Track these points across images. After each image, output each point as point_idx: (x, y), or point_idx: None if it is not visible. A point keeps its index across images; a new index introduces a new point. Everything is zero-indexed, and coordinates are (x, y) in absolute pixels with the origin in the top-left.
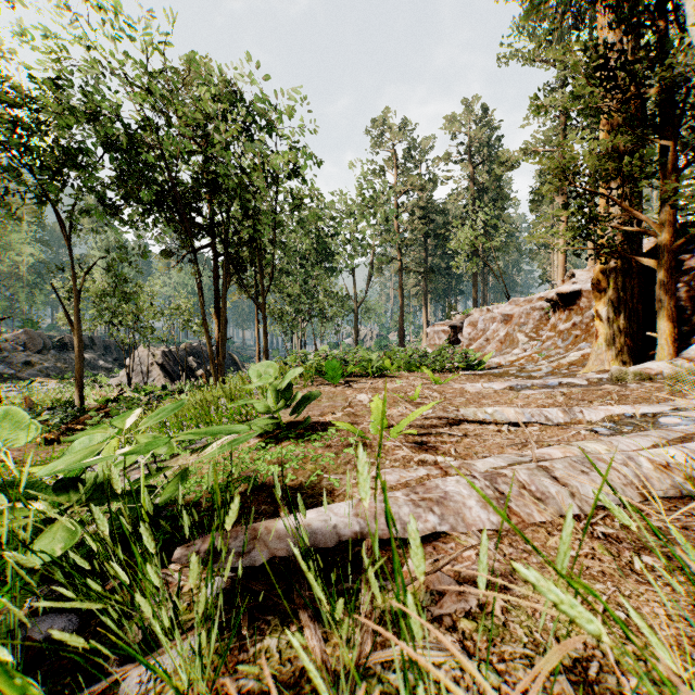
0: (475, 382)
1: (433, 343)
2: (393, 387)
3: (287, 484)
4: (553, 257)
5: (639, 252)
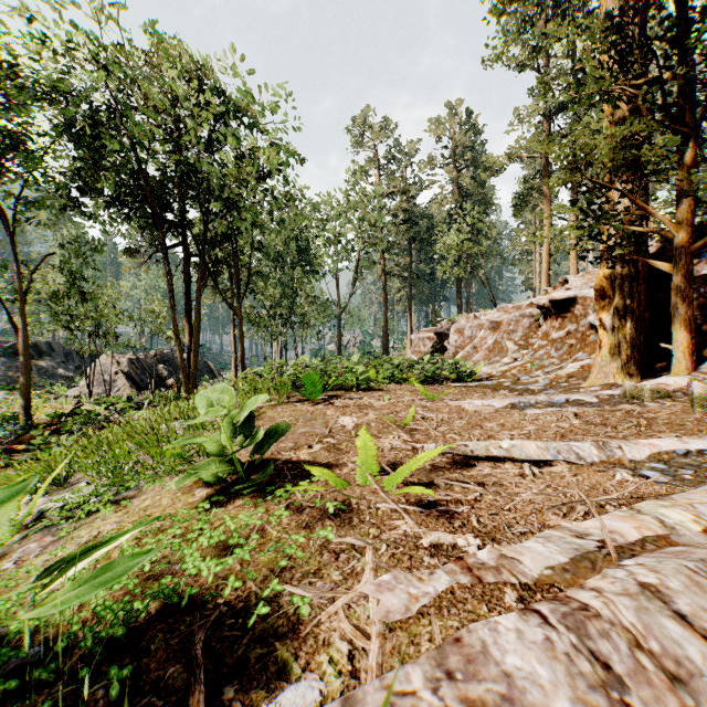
0: (469, 397)
1: (418, 350)
2: (381, 404)
3: (226, 599)
4: (535, 265)
5: (645, 256)
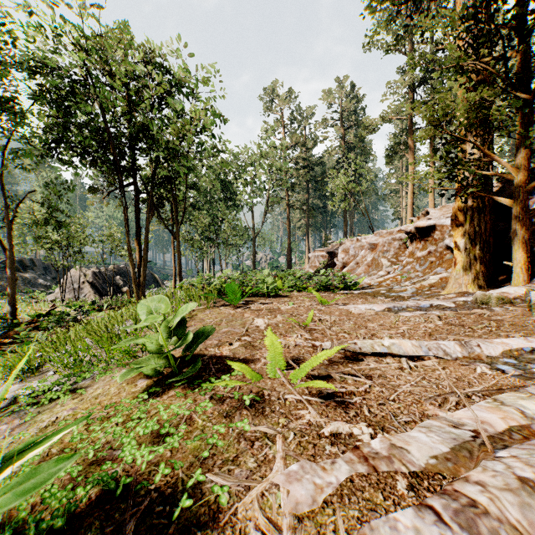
0: (354, 302)
1: (314, 265)
2: (286, 308)
3: (156, 485)
4: (402, 200)
5: (490, 193)
